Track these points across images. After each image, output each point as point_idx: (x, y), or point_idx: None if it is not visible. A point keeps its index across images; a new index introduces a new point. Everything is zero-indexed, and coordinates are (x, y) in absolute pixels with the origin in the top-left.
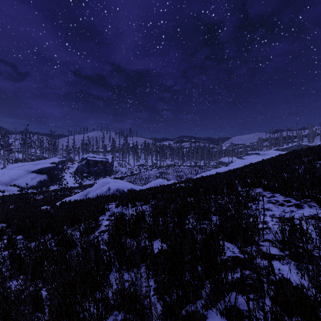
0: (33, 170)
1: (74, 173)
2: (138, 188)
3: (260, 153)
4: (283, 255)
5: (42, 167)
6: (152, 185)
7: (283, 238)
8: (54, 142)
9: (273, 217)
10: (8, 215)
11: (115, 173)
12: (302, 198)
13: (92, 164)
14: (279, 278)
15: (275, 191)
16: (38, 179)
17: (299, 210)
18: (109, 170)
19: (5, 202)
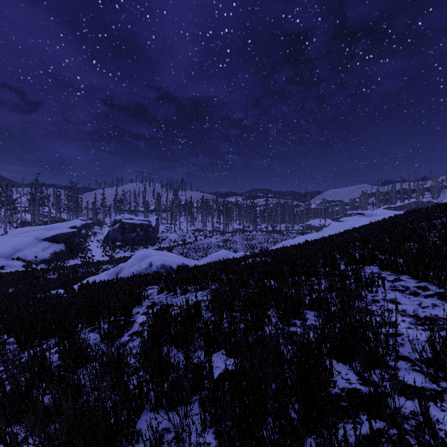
0: (45, 238)
1: (104, 242)
2: (192, 264)
3: (364, 214)
4: (439, 390)
5: (58, 233)
6: (212, 258)
7: (436, 359)
8: (76, 198)
9: (404, 315)
10: (2, 304)
11: (160, 242)
12: (446, 284)
13: (128, 229)
14: (442, 441)
15: (400, 271)
16: (52, 250)
17: (446, 304)
18: (152, 237)
19: (3, 284)
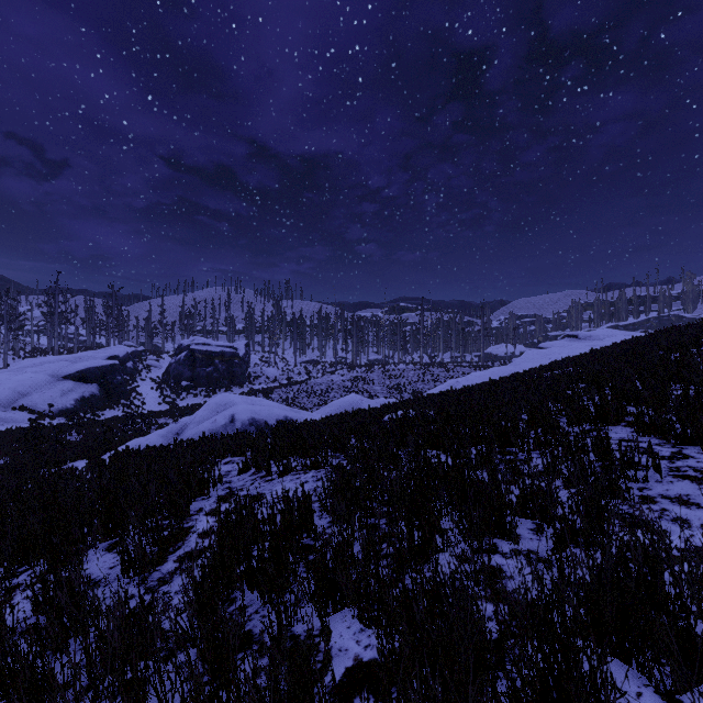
0: (68, 374)
1: (162, 381)
2: (301, 418)
3: (578, 336)
4: None
5: (87, 366)
6: (334, 408)
7: None
8: (119, 311)
9: None
10: None
11: (252, 381)
12: None
13: (201, 361)
14: None
15: (682, 438)
16: (77, 395)
17: None
18: (238, 373)
19: None
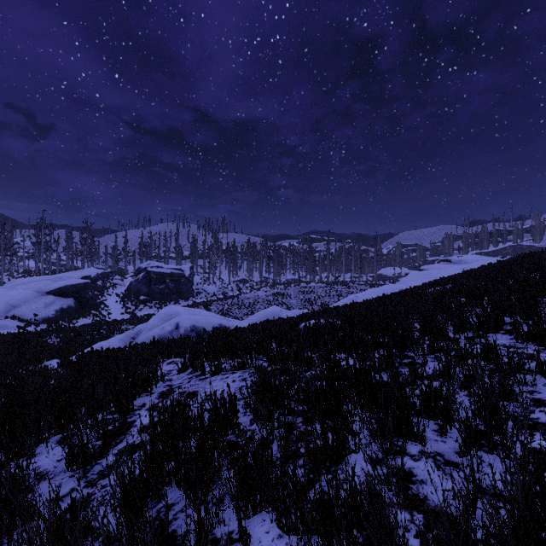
0: (50, 290)
1: (125, 296)
2: (232, 325)
3: (451, 260)
4: None
5: (65, 284)
6: (259, 318)
7: None
8: (92, 241)
9: None
10: None
11: (195, 296)
12: None
13: (155, 280)
14: None
15: None
16: (57, 306)
17: None
18: (184, 289)
19: None
